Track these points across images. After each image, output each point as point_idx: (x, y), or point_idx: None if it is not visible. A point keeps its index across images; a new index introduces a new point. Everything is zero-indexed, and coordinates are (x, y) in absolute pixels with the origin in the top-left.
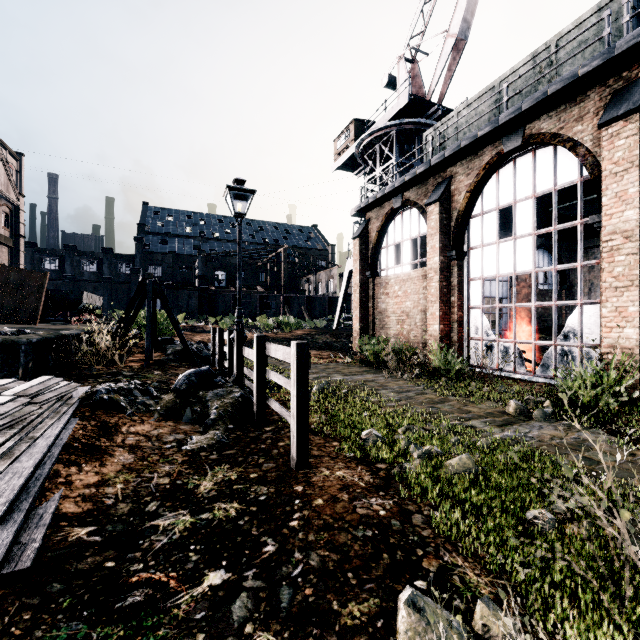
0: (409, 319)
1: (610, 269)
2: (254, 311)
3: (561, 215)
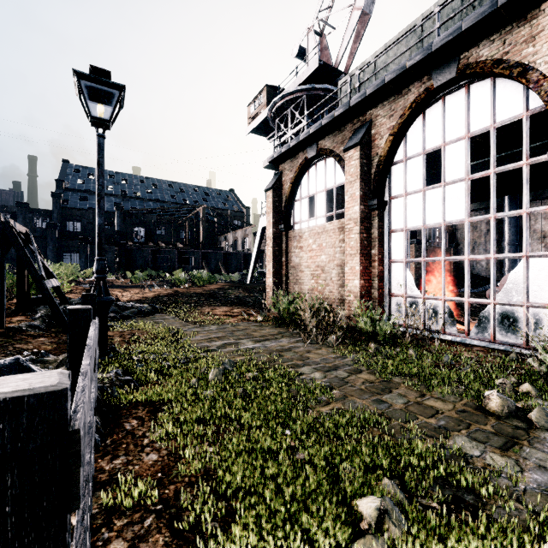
0: (324, 274)
1: None
2: (173, 266)
3: None
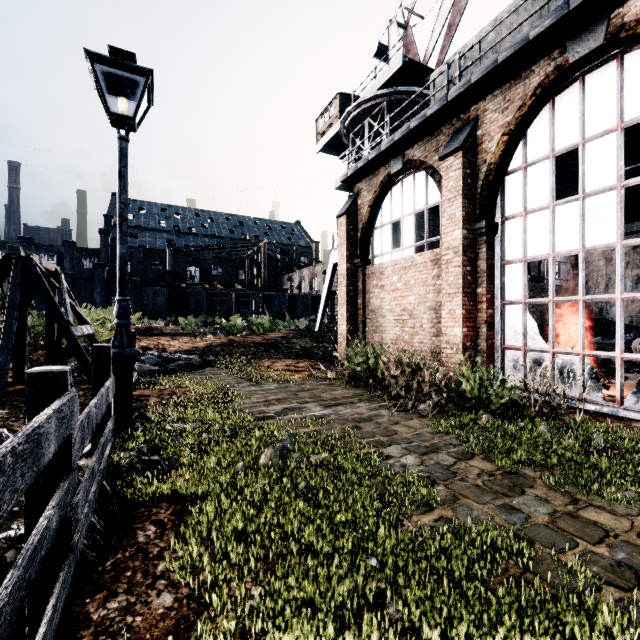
0: (412, 319)
1: None
2: (230, 310)
3: None
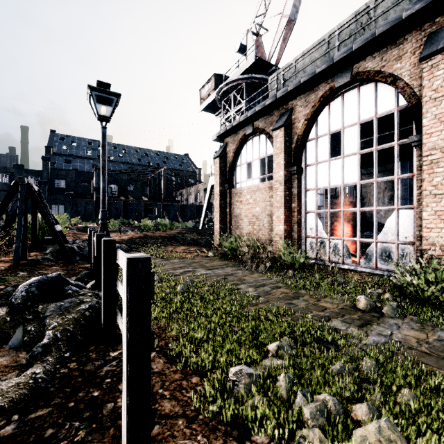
0: (258, 221)
1: (430, 179)
2: (140, 215)
3: (361, 147)
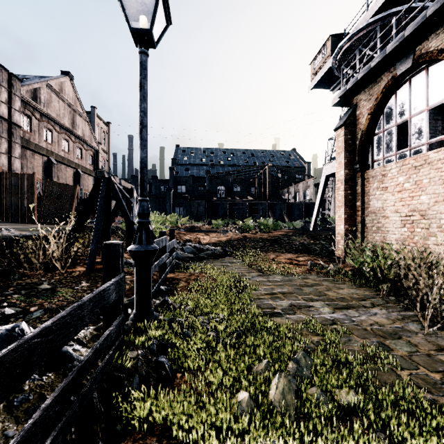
0: (426, 220)
1: None
2: (245, 215)
3: None
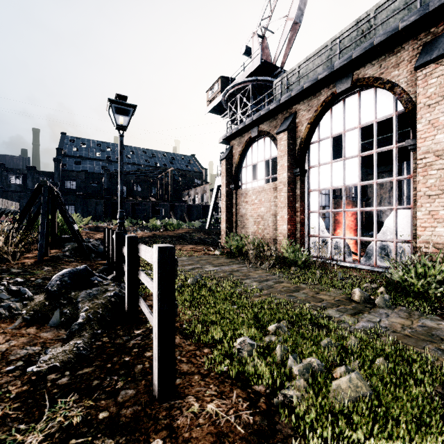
0: (263, 221)
1: (424, 181)
2: (148, 215)
3: (366, 148)
